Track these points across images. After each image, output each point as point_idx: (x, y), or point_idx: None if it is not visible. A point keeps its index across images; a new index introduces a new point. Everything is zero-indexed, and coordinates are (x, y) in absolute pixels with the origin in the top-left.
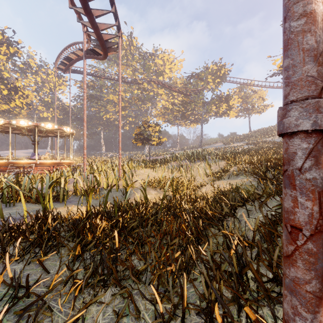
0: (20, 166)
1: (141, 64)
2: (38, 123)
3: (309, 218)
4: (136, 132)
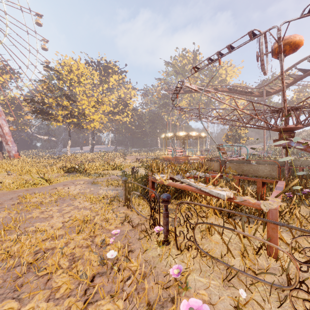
0: (190, 158)
1: (205, 75)
2: (199, 133)
3: None
4: (226, 133)
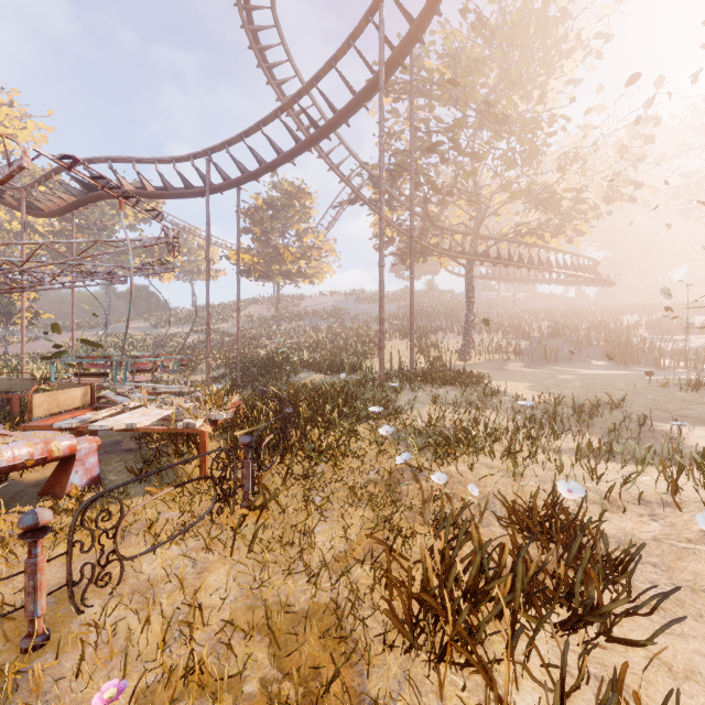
0: None
1: None
2: None
3: (239, 369)
4: None
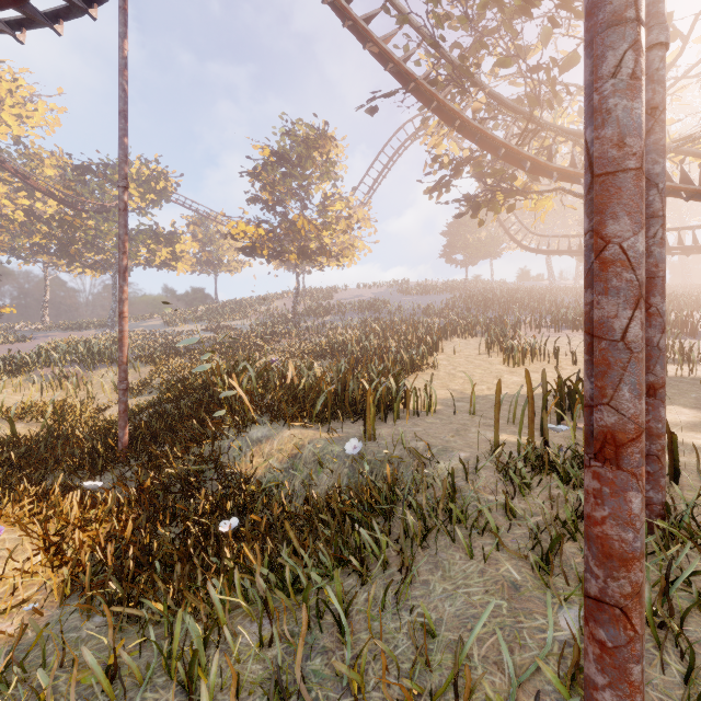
0: None
1: None
2: None
3: (123, 409)
4: None
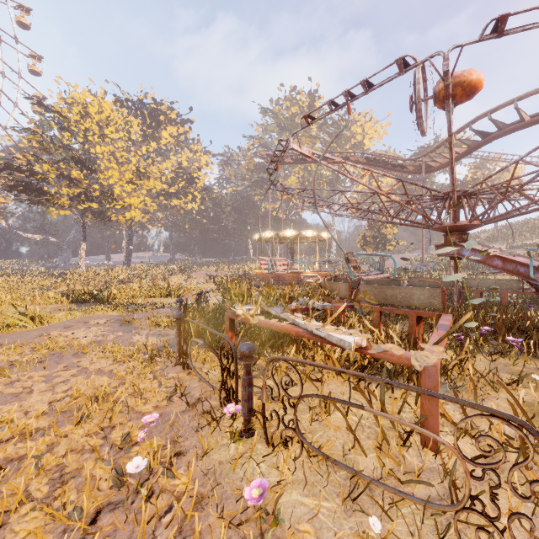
0: (304, 276)
1: (330, 134)
2: (319, 233)
3: None
4: (362, 234)
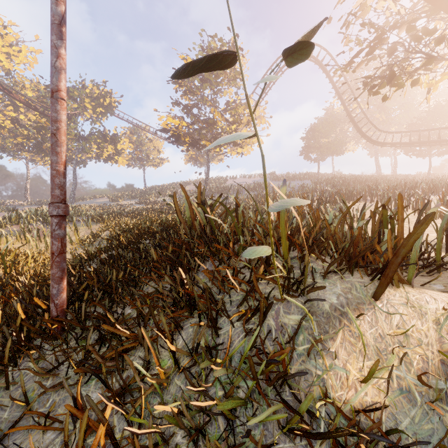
0: None
1: None
2: None
3: (57, 248)
4: None
